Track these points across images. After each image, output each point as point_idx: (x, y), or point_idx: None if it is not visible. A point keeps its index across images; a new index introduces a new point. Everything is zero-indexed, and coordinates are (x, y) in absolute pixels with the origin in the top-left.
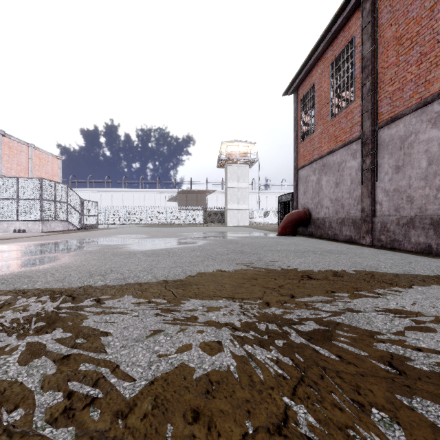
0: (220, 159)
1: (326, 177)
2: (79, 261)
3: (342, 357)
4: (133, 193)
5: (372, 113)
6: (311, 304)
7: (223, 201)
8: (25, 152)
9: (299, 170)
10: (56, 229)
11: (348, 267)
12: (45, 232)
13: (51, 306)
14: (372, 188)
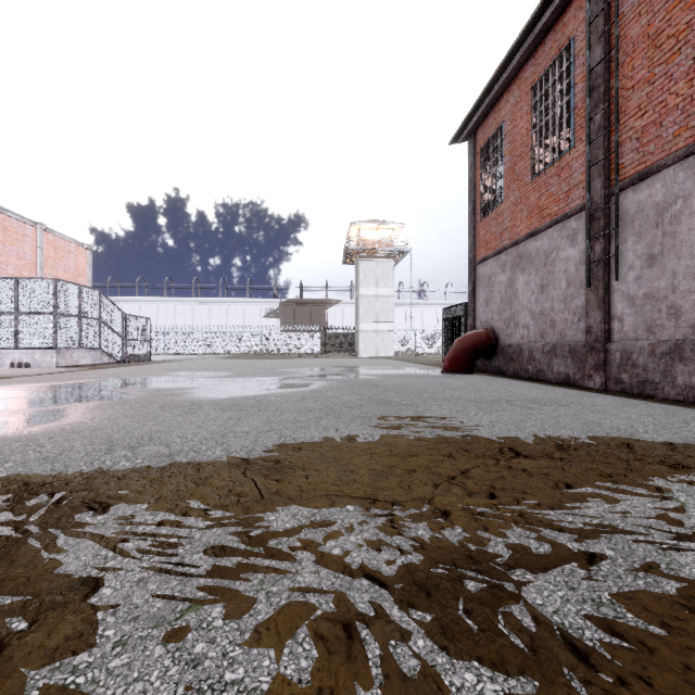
0: (348, 250)
1: (523, 276)
2: (98, 420)
3: (652, 684)
4: (209, 305)
5: (605, 167)
6: (533, 515)
7: (352, 317)
8: (31, 238)
9: (477, 265)
10: (81, 362)
11: (580, 430)
12: (63, 367)
13: (6, 520)
14: (605, 292)
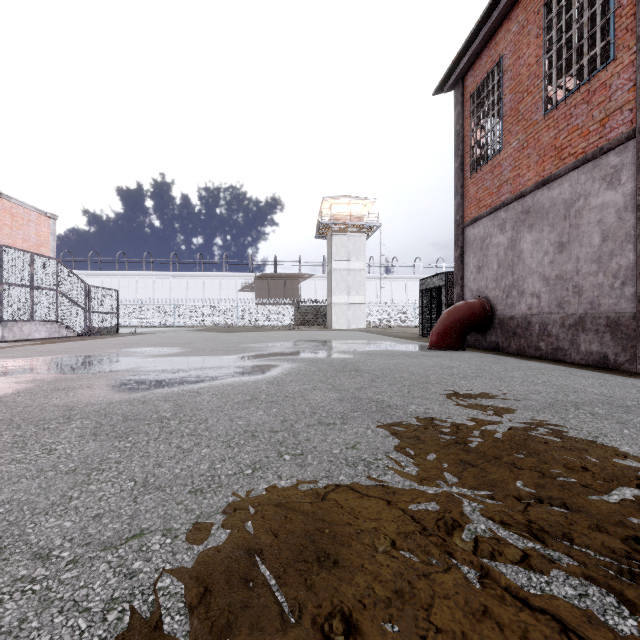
0: (320, 224)
1: (532, 235)
2: None
3: None
4: (187, 279)
5: None
6: None
7: (324, 290)
8: None
9: (466, 227)
10: (34, 335)
11: None
12: (10, 342)
13: None
14: None
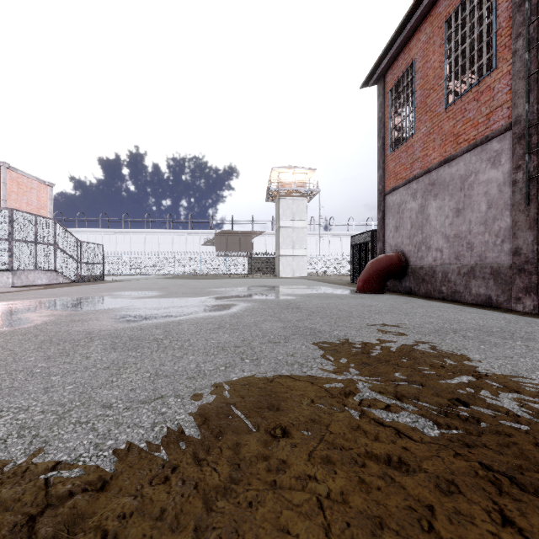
0: (269, 190)
1: (436, 202)
2: None
3: None
4: (158, 235)
5: (538, 80)
6: None
7: (273, 245)
8: None
9: (387, 195)
10: (37, 282)
11: None
12: (18, 287)
13: None
14: (538, 212)
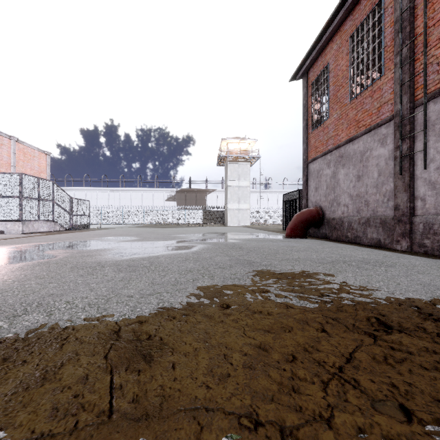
0: (220, 156)
1: (344, 170)
2: (10, 281)
3: None
4: (131, 192)
5: (410, 86)
6: None
7: (223, 200)
8: (7, 146)
9: (309, 163)
10: (40, 230)
11: (425, 294)
12: (26, 233)
13: None
14: (410, 179)
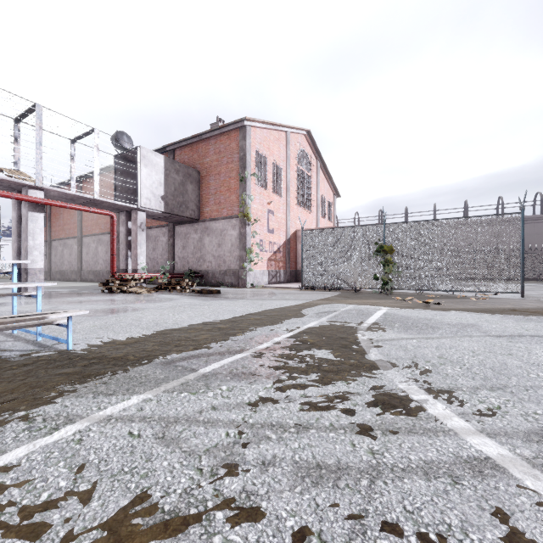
0: None
1: None
2: None
3: None
4: None
5: (50, 235)
6: None
7: None
8: None
9: None
10: None
11: None
12: None
13: None
14: (50, 260)
